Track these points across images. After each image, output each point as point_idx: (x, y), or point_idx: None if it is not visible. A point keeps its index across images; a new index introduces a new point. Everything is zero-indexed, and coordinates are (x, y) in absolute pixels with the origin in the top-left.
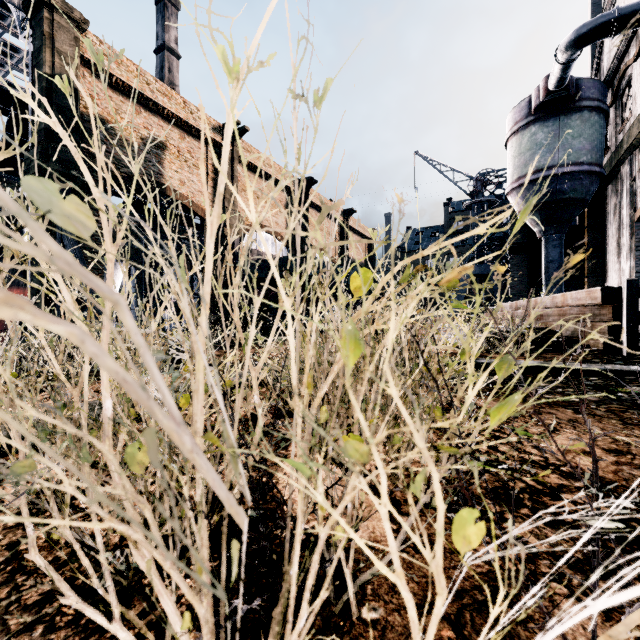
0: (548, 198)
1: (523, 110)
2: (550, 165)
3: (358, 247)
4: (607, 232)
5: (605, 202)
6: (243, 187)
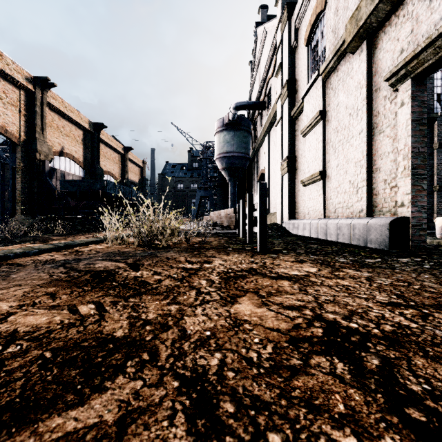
0: (230, 165)
1: (221, 123)
2: (231, 151)
3: (134, 172)
4: (253, 182)
5: (252, 169)
6: (49, 123)
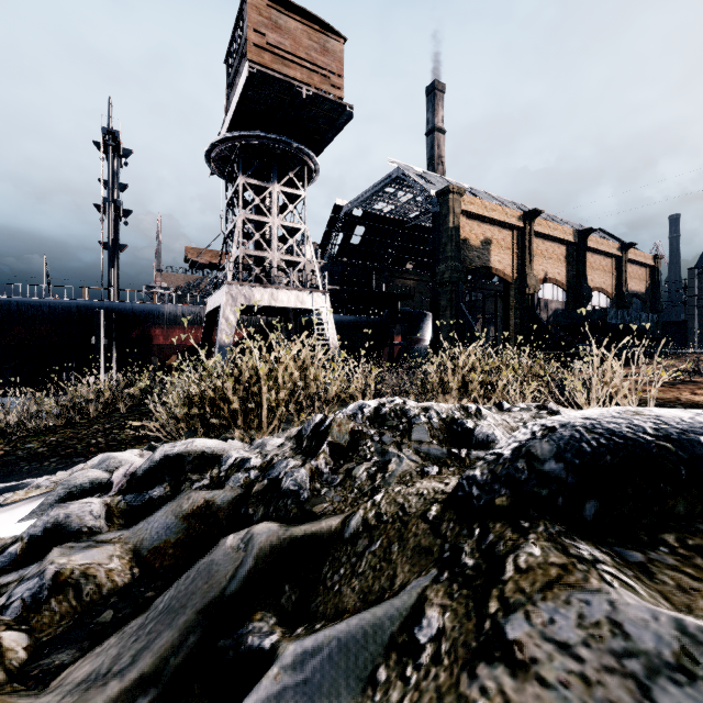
0: None
1: None
2: None
3: (637, 277)
4: None
5: None
6: (534, 252)
